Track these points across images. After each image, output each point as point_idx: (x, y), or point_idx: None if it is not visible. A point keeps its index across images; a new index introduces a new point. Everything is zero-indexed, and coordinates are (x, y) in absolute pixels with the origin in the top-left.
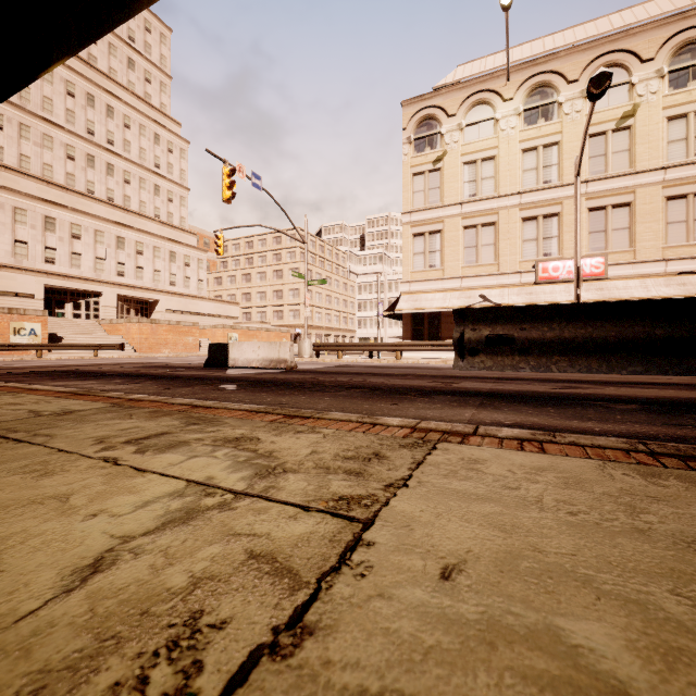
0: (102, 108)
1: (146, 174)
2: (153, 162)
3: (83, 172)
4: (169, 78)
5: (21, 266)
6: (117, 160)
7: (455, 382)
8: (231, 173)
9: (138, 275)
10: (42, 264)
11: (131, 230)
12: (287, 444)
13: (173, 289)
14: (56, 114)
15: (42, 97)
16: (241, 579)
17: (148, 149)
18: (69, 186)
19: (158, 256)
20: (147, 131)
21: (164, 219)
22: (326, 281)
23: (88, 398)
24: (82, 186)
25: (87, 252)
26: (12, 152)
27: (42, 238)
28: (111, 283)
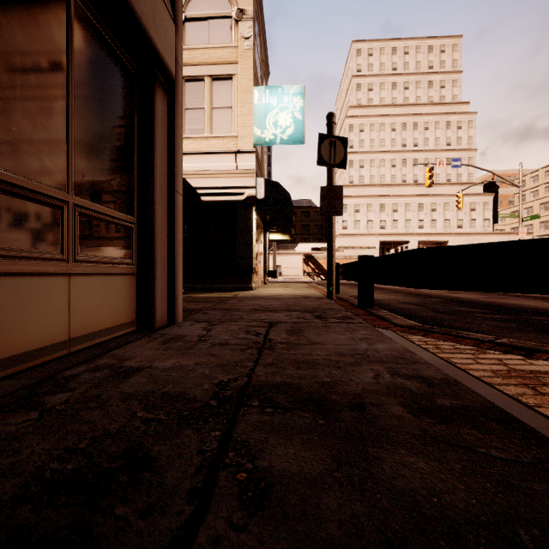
0: (410, 127)
1: (439, 154)
2: (445, 143)
3: (399, 171)
4: (459, 74)
5: (370, 233)
6: (420, 154)
7: (460, 293)
8: (431, 169)
9: (432, 225)
10: (379, 230)
11: (427, 197)
12: (302, 289)
13: (459, 231)
14: (386, 146)
15: (380, 140)
16: (274, 290)
17: (441, 136)
18: (392, 183)
19: (447, 209)
20: (440, 124)
21: (454, 180)
22: (538, 215)
23: (311, 286)
24: (399, 180)
25: (401, 218)
26: (367, 176)
27: (379, 216)
28: (414, 234)
